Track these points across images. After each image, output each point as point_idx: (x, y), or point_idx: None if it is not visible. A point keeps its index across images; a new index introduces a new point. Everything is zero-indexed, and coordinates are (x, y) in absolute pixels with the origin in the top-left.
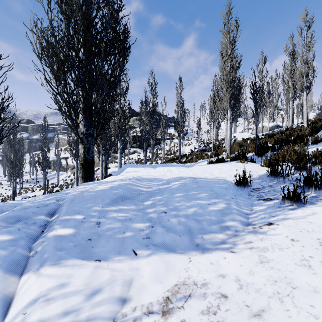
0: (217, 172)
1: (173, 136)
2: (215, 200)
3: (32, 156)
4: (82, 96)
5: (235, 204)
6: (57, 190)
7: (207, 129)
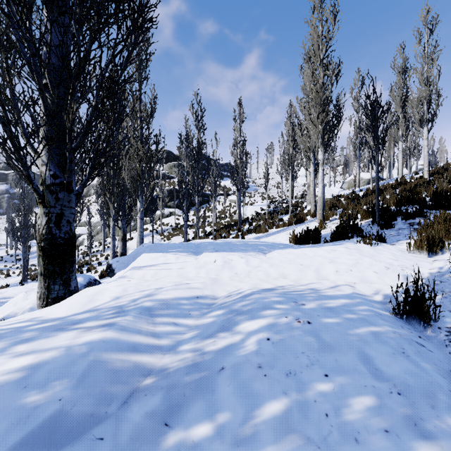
0: (330, 271)
1: (228, 190)
2: None
3: (11, 219)
4: (43, 104)
5: None
6: None
7: (276, 181)
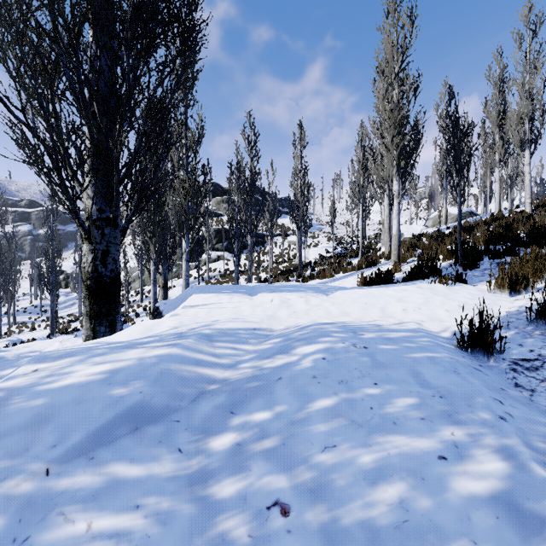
0: (397, 309)
1: (287, 230)
2: (452, 432)
3: (35, 265)
4: (89, 134)
5: (530, 452)
6: (75, 329)
7: (345, 219)
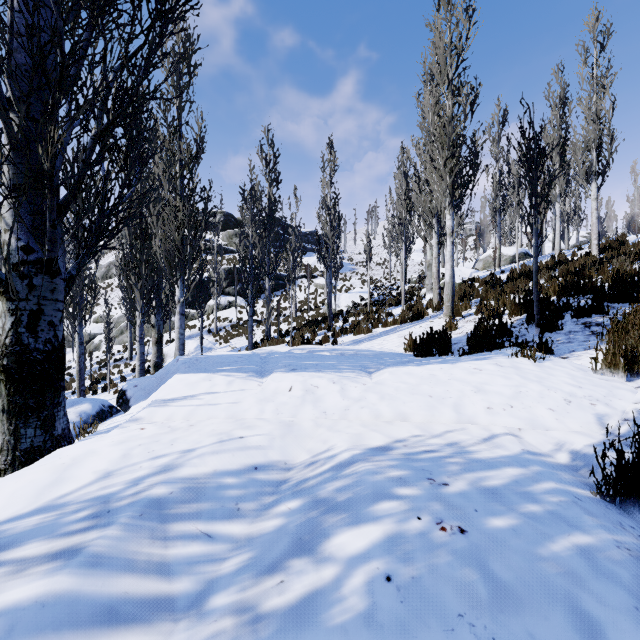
0: (478, 407)
1: (313, 270)
2: None
3: None
4: (6, 131)
5: None
6: None
7: (381, 258)
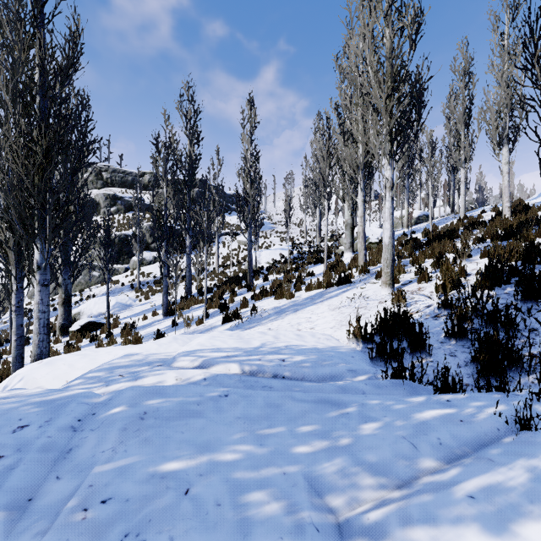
0: None
1: (237, 228)
2: None
3: None
4: None
5: None
6: None
7: (297, 218)
